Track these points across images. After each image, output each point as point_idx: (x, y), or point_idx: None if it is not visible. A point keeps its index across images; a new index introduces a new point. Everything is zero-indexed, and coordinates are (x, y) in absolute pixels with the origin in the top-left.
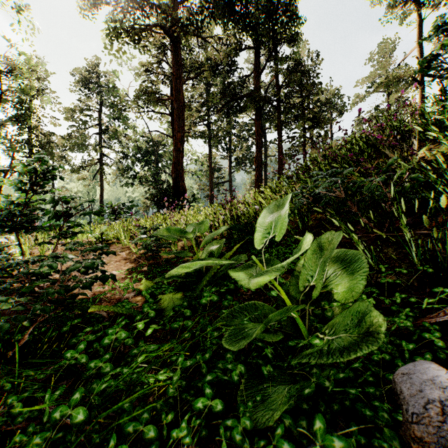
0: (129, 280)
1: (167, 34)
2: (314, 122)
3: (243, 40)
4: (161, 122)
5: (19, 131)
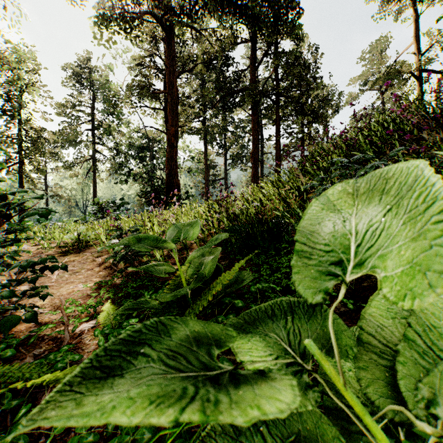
0: (95, 298)
1: (160, 23)
2: (312, 117)
3: (240, 32)
4: (155, 118)
5: (6, 126)
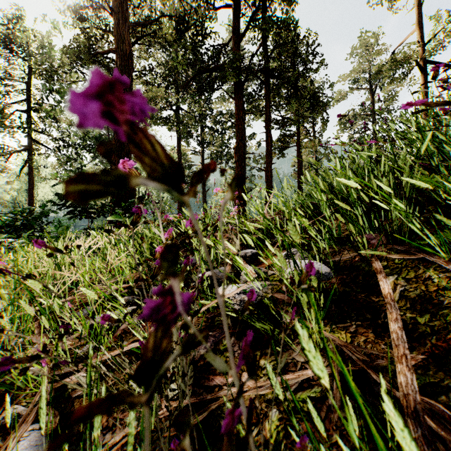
0: None
1: None
2: (313, 103)
3: None
4: None
5: None
